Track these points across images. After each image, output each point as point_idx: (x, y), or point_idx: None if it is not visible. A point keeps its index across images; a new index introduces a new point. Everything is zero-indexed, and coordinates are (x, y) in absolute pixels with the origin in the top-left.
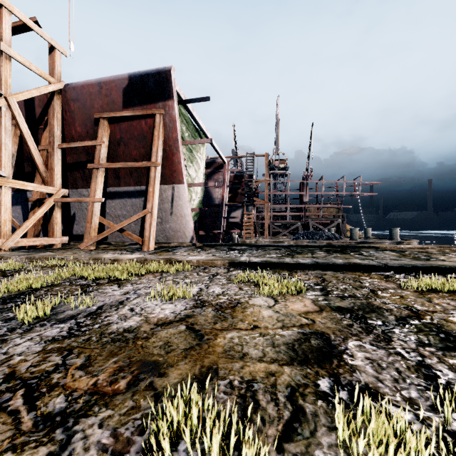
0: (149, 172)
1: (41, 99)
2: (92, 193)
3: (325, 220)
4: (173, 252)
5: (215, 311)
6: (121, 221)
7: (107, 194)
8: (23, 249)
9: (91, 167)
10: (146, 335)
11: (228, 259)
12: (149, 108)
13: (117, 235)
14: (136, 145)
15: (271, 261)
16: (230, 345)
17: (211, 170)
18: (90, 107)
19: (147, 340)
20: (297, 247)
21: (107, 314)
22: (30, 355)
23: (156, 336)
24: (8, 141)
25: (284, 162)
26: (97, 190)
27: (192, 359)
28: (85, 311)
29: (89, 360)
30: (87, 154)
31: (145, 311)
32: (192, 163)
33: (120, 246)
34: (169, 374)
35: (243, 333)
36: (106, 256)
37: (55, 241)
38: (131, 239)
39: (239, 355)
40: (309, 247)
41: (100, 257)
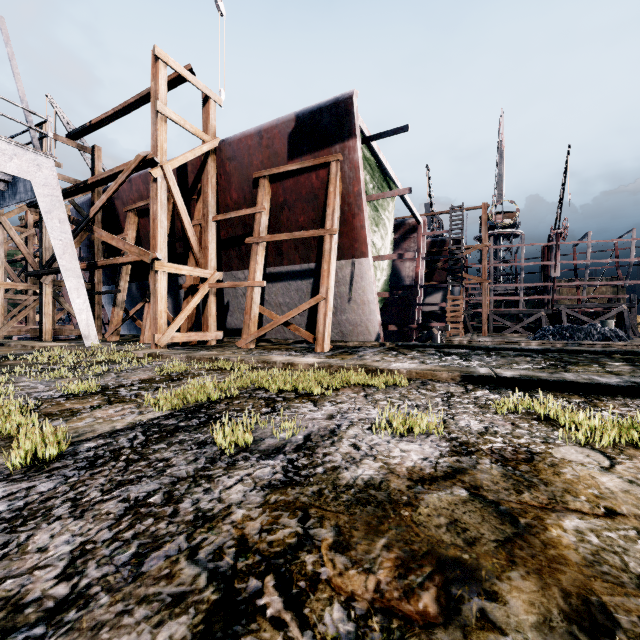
0: (320, 243)
1: (194, 163)
2: (251, 275)
3: (592, 307)
4: (358, 355)
5: (500, 466)
6: (283, 312)
7: (266, 277)
8: (177, 345)
9: (250, 242)
10: (407, 500)
11: (458, 370)
12: (322, 155)
13: (277, 330)
14: (304, 208)
15: (541, 378)
16: (588, 548)
17: (398, 236)
18: (248, 165)
19: (415, 510)
20: (559, 353)
21: (323, 450)
22: (253, 510)
23: (426, 504)
24: (164, 217)
25: (511, 216)
26: (257, 271)
27: (530, 569)
28: (290, 442)
29: (342, 536)
30: (244, 226)
31: (378, 452)
32: (377, 227)
33: (283, 345)
34: (507, 598)
35: (594, 522)
36: (276, 358)
37: (210, 337)
38: (295, 336)
39: (630, 578)
40: (584, 353)
41: (270, 360)
